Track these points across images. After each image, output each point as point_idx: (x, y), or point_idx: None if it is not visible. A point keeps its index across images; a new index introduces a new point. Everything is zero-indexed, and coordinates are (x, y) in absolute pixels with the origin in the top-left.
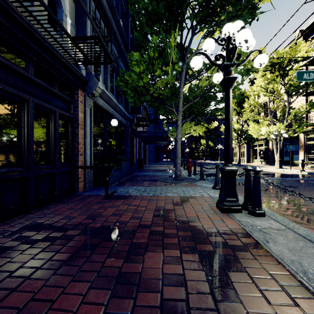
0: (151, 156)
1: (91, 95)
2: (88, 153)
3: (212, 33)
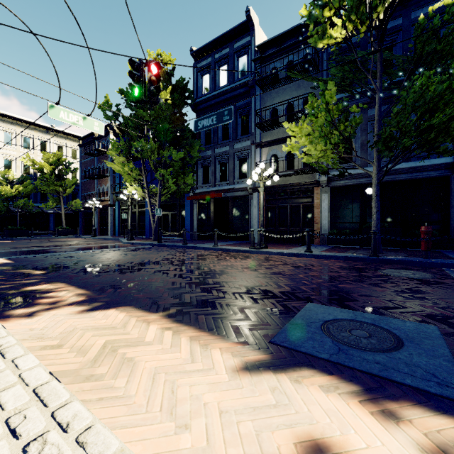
0: None
1: (323, 187)
2: (325, 222)
3: None
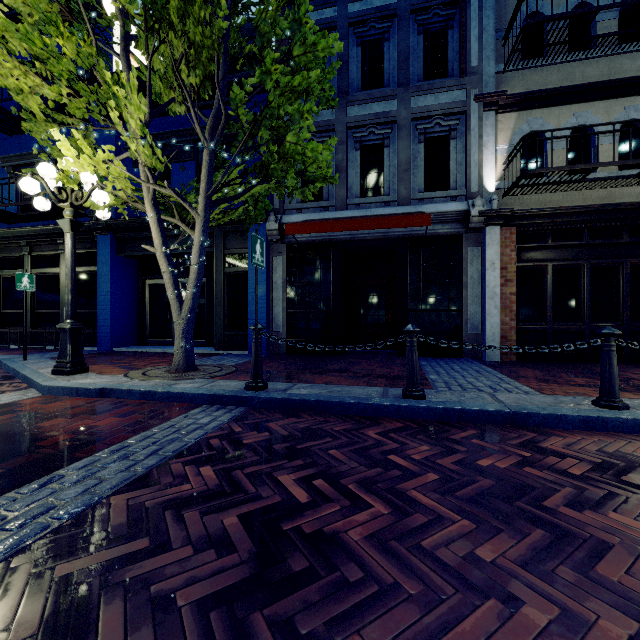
0: None
1: None
2: None
3: None
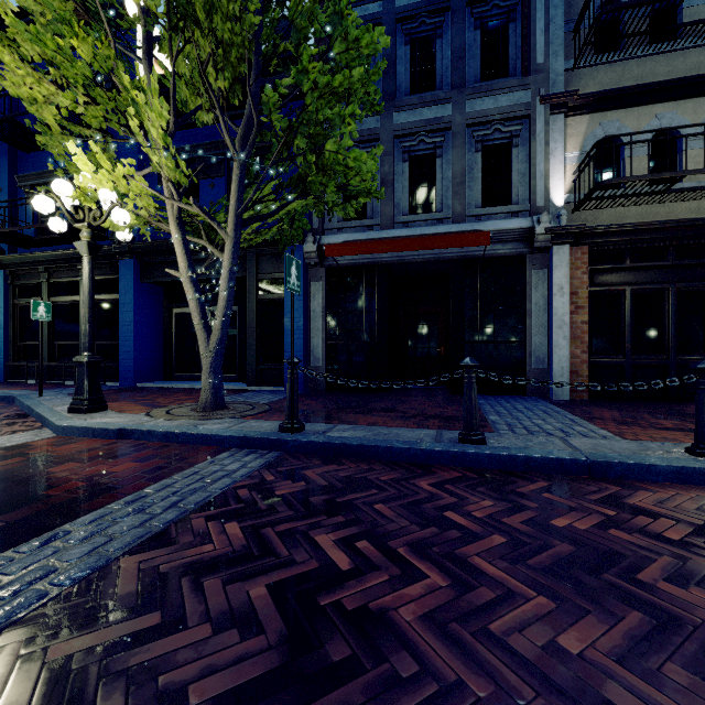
0: None
1: None
2: None
3: None
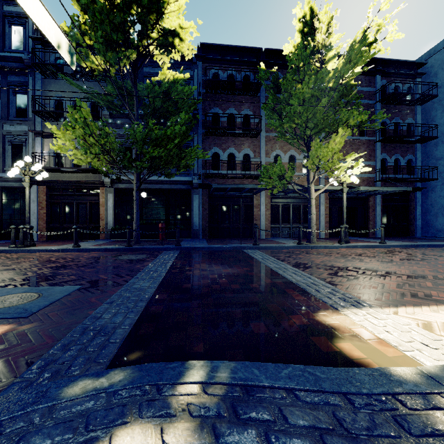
0: (440, 220)
1: (108, 187)
2: (110, 219)
3: (169, 36)
